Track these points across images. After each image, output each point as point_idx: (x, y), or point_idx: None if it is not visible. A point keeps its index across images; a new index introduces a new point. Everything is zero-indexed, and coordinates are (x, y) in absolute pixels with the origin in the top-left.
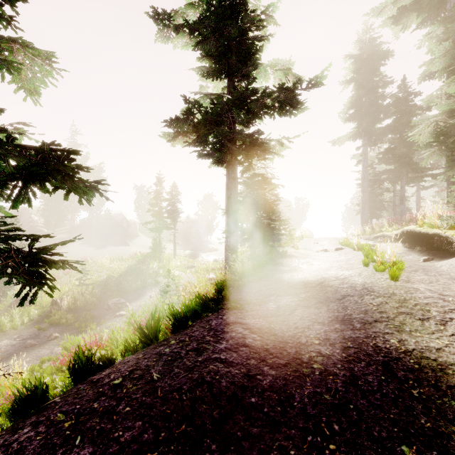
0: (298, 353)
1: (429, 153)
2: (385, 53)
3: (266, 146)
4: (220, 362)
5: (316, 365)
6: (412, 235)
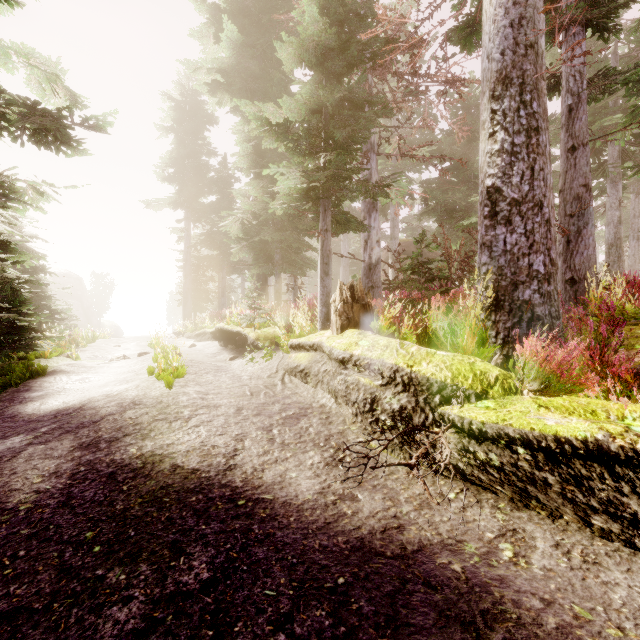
0: (2, 503)
1: (238, 249)
2: (210, 117)
3: (8, 185)
4: None
5: (25, 506)
6: (224, 333)
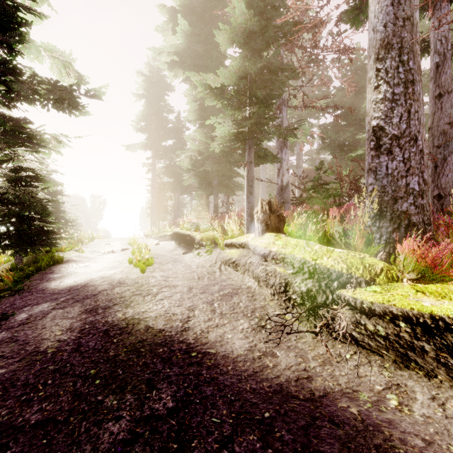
0: (37, 347)
1: (188, 177)
2: (168, 86)
3: (39, 137)
4: None
5: (51, 350)
6: (178, 235)
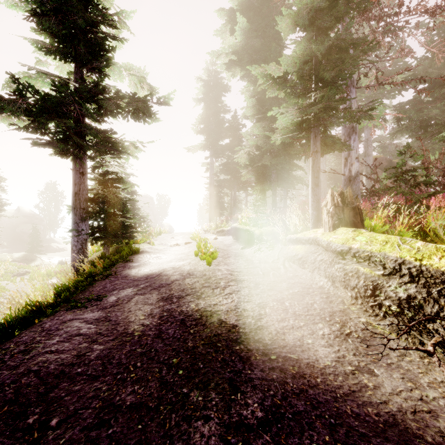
0: (126, 329)
1: (246, 172)
2: (225, 87)
3: (121, 145)
4: (50, 353)
5: (137, 333)
6: (236, 230)
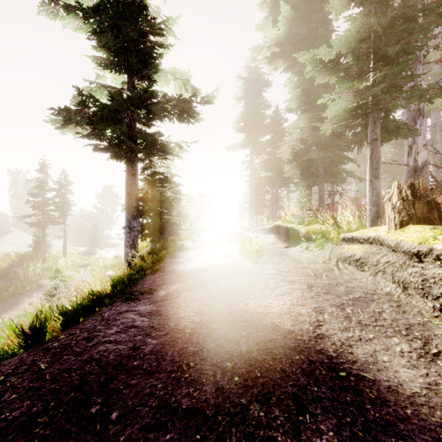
0: (176, 325)
1: (289, 168)
2: (266, 82)
3: (167, 146)
4: (109, 343)
5: (188, 330)
6: (279, 228)
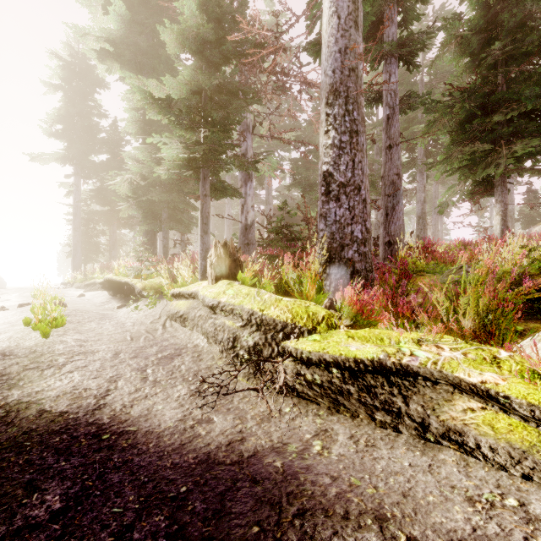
0: None
1: (126, 207)
2: (100, 81)
3: None
4: None
5: None
6: (112, 283)
